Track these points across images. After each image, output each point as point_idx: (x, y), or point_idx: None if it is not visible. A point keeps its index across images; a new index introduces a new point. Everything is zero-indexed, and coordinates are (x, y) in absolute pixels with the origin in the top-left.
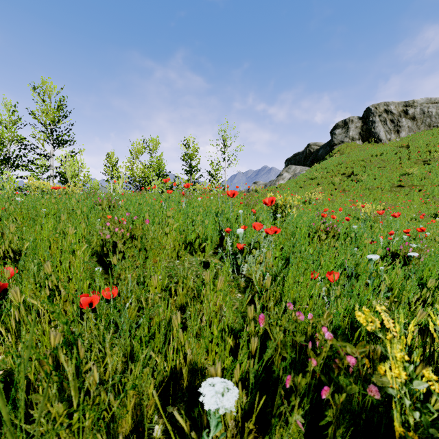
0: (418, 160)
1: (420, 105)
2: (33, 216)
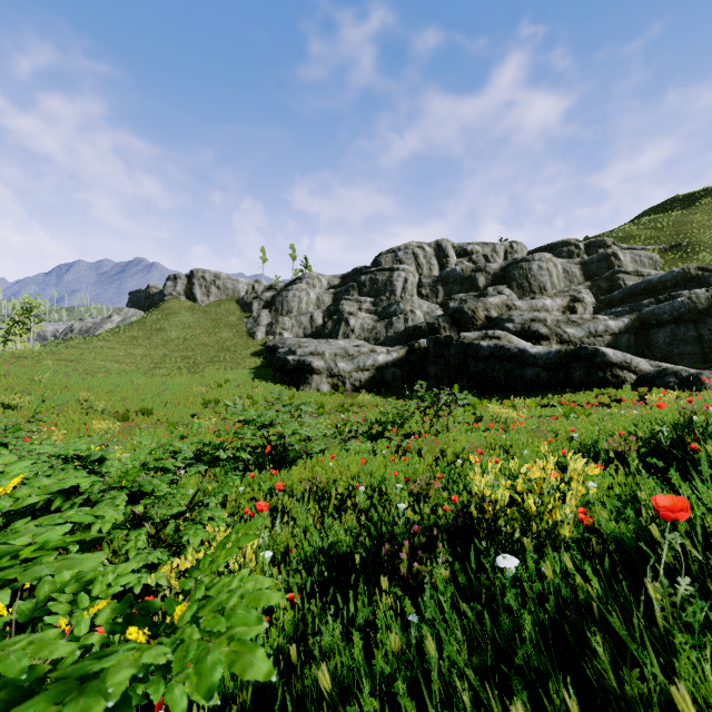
0: (199, 325)
1: (223, 280)
2: None
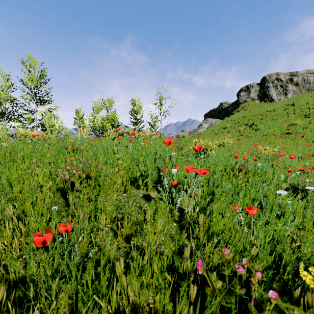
0: (301, 114)
1: (302, 75)
2: (14, 158)
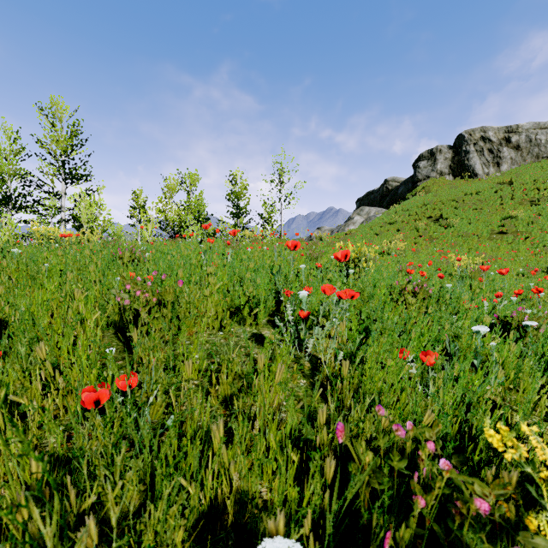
0: (524, 199)
1: (526, 131)
2: (33, 273)
